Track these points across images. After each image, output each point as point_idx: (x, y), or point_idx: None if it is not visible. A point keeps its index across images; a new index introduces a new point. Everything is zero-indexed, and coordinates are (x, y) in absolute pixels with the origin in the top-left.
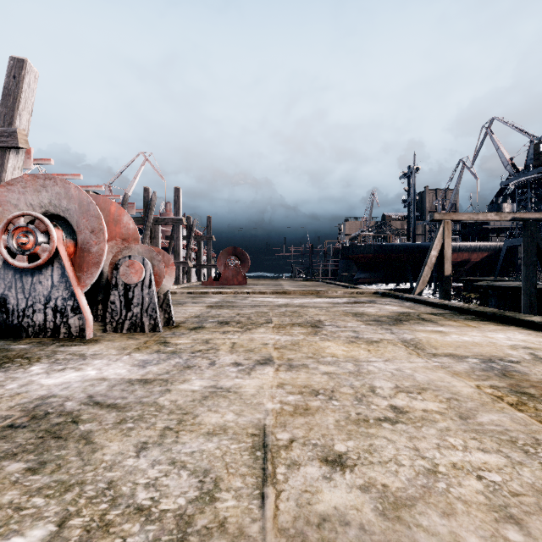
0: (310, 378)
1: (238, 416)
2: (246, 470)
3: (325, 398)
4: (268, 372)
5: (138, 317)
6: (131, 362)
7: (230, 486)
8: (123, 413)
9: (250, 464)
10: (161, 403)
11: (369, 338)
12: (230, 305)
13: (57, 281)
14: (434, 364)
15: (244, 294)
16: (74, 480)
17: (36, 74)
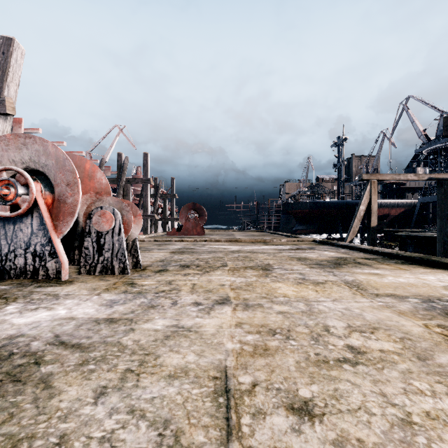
0: (266, 318)
1: (199, 356)
2: (209, 420)
3: (283, 338)
4: (226, 311)
5: (109, 261)
6: (100, 302)
7: (192, 441)
8: (86, 354)
9: (212, 413)
10: (124, 343)
11: (315, 279)
12: (190, 251)
13: (36, 229)
14: (379, 304)
15: (202, 242)
16: (24, 433)
17: (23, 52)
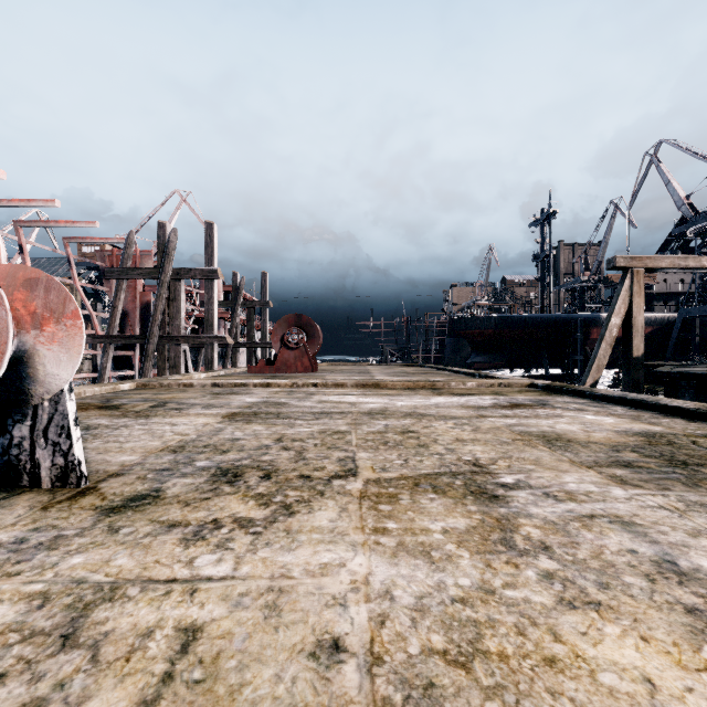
0: None
1: None
2: None
3: None
4: None
5: None
6: None
7: None
8: None
9: None
10: None
11: None
12: (274, 412)
13: None
14: None
15: (308, 387)
16: None
17: None
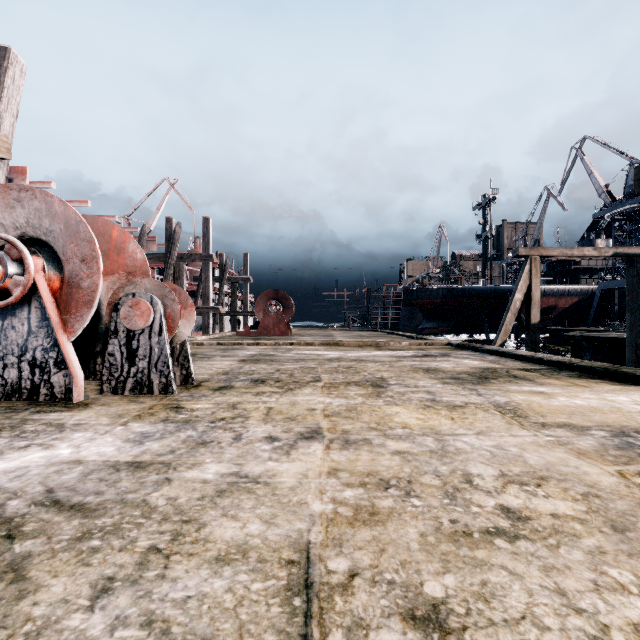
0: (375, 461)
1: (267, 525)
2: (275, 639)
3: (400, 493)
4: (314, 450)
5: (145, 373)
6: (125, 436)
7: None
8: (90, 521)
9: (281, 626)
10: (152, 502)
11: (450, 401)
12: (269, 359)
13: (35, 326)
14: (547, 439)
15: (287, 346)
16: None
17: (23, 67)
